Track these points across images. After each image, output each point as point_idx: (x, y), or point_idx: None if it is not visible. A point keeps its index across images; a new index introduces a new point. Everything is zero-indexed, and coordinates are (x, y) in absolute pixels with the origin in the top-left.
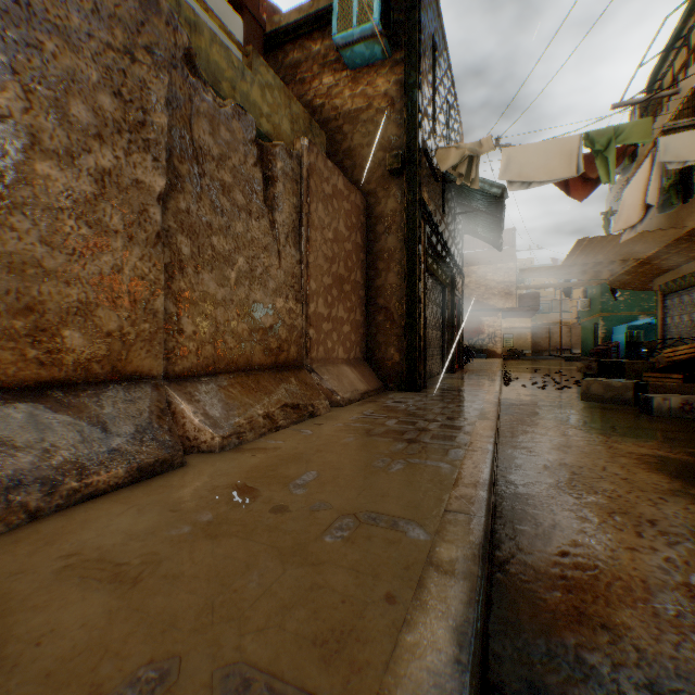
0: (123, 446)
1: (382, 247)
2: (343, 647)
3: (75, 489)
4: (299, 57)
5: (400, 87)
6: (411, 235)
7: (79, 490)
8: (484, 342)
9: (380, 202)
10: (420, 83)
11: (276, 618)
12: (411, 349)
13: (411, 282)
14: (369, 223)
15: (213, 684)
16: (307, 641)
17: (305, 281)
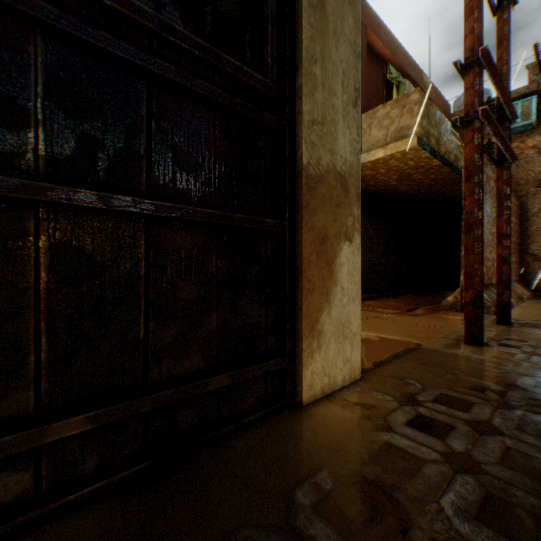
0: None
1: (529, 223)
2: None
3: None
4: None
5: None
6: None
7: None
8: None
9: (528, 201)
10: None
11: None
12: None
13: None
14: (520, 211)
15: None
16: None
17: None
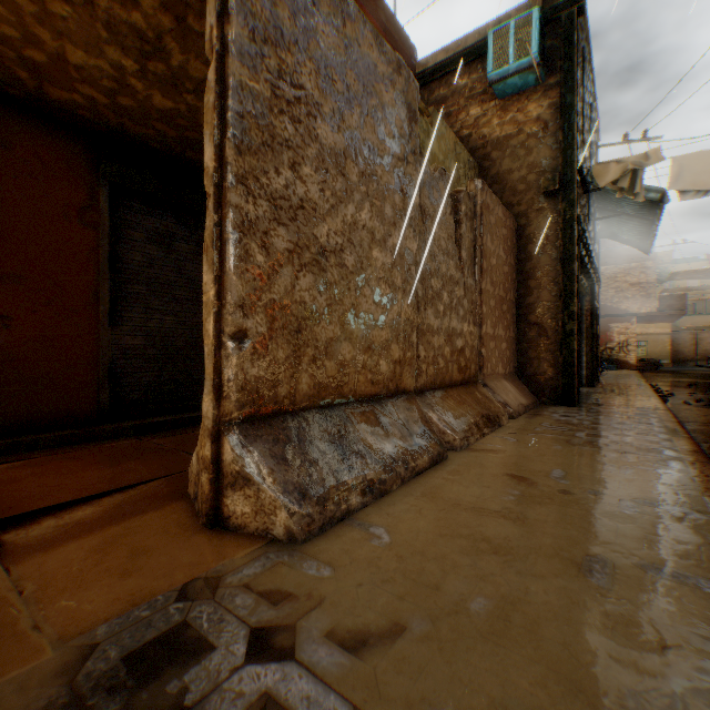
0: (419, 441)
1: (534, 265)
2: (703, 563)
3: (413, 467)
4: (444, 92)
5: (553, 110)
6: (566, 253)
7: (414, 468)
8: (612, 351)
9: (531, 223)
10: (576, 103)
11: (640, 546)
12: (566, 364)
13: (566, 300)
14: (519, 243)
15: (638, 567)
16: (675, 558)
17: (479, 306)
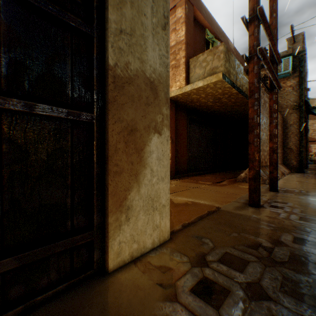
0: None
1: (288, 130)
2: None
3: None
4: None
5: (295, 83)
6: (300, 127)
7: None
8: (311, 156)
9: (287, 117)
10: (303, 81)
11: None
12: (300, 160)
13: (300, 141)
14: (283, 123)
15: None
16: None
17: None
